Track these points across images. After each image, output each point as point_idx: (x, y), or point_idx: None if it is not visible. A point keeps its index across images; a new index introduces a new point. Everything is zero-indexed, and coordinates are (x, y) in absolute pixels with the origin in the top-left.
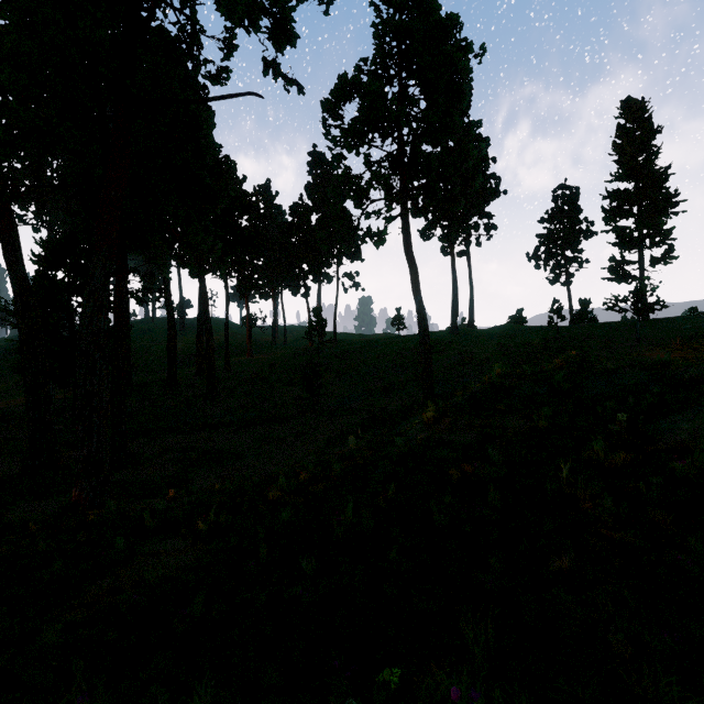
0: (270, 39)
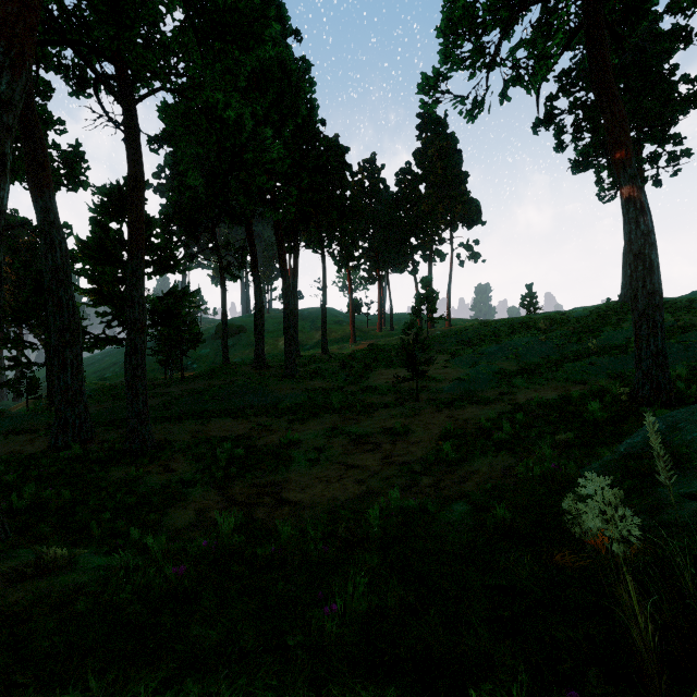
0: None
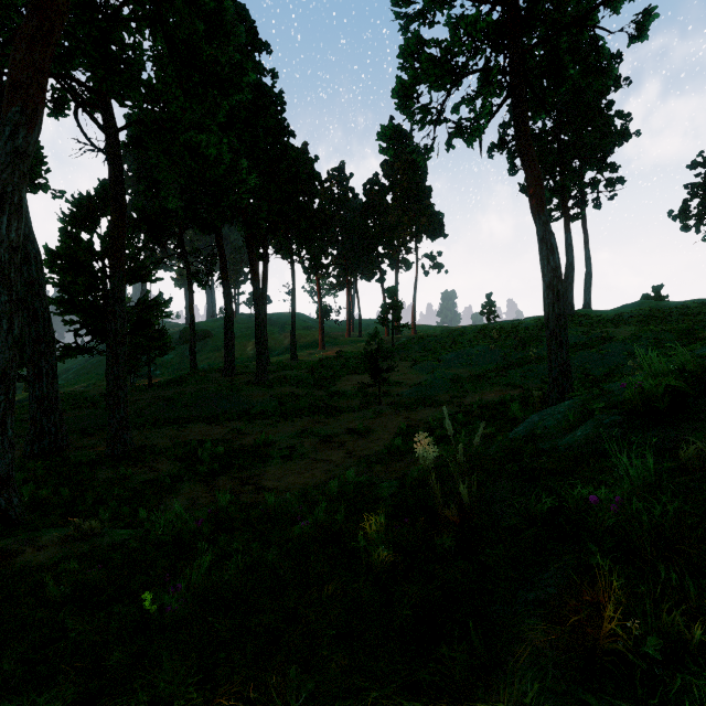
0: None
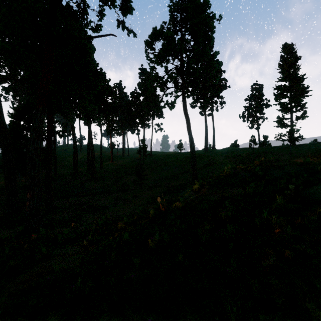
0: (120, 10)
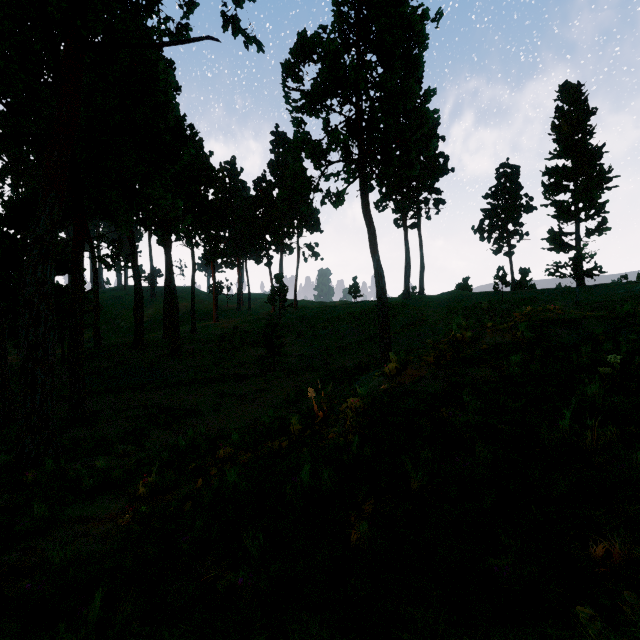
0: None
